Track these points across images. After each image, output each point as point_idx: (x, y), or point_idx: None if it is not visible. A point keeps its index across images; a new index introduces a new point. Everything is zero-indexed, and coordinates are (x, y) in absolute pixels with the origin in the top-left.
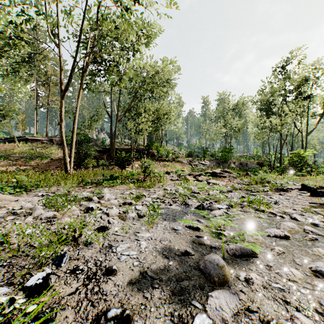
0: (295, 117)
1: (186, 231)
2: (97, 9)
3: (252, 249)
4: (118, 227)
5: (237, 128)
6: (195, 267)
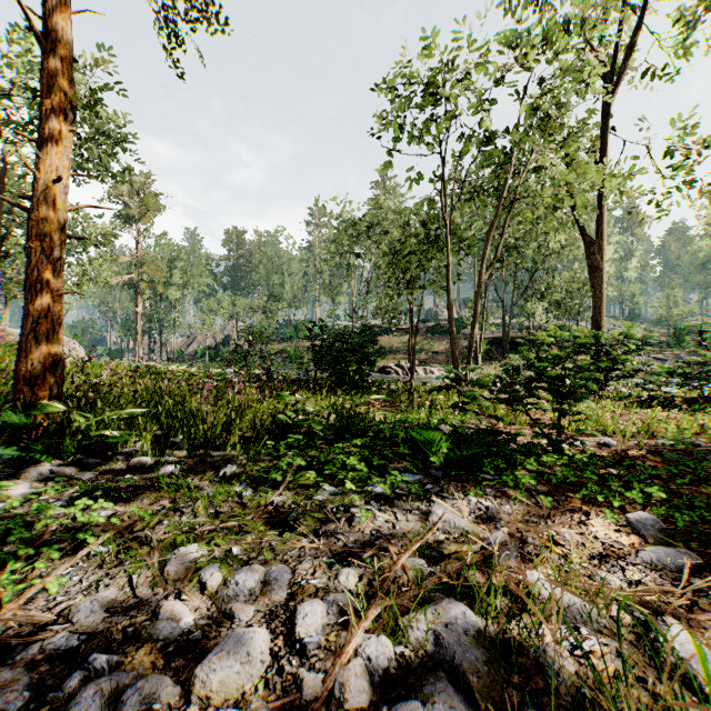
0: None
1: None
2: None
3: None
4: None
5: None
6: None
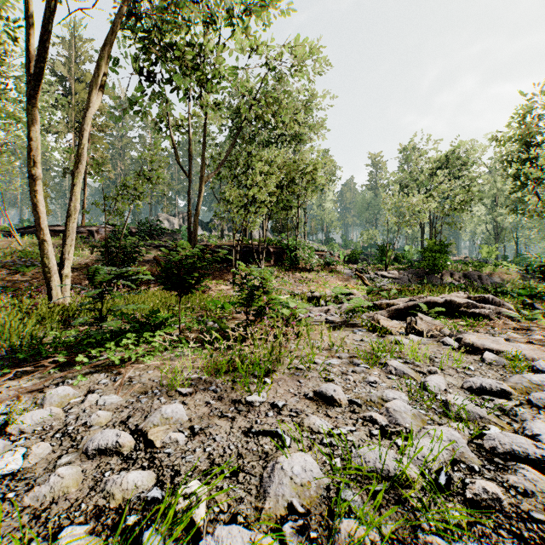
0: None
1: None
2: None
3: None
4: None
5: (456, 202)
6: None
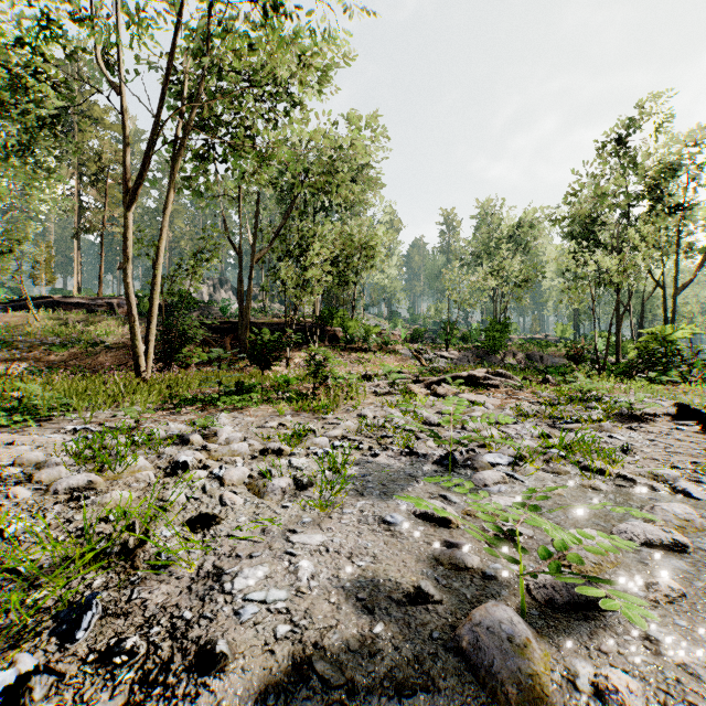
0: (649, 254)
1: (415, 528)
2: (208, 9)
3: (626, 611)
4: (243, 516)
5: (520, 279)
6: (447, 642)
